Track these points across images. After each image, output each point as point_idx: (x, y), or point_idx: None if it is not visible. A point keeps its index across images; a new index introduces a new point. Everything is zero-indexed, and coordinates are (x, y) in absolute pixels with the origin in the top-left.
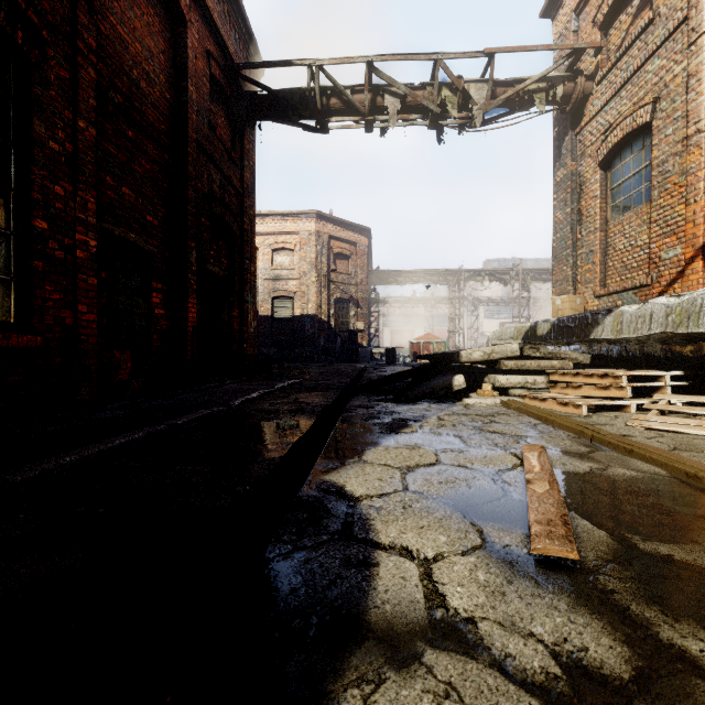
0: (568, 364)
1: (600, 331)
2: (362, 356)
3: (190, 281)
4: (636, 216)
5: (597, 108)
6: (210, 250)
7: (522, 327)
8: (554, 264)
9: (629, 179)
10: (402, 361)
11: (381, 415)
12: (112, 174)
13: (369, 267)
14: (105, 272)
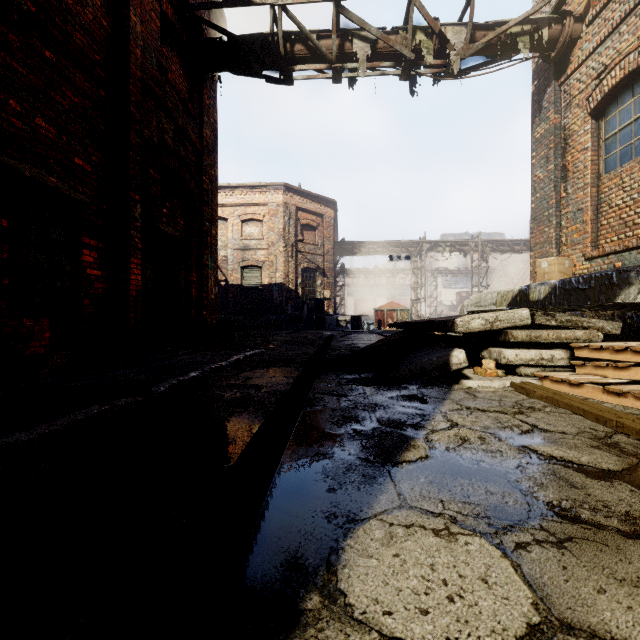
0: (597, 335)
1: (634, 292)
2: (329, 323)
3: (132, 238)
4: (639, 165)
5: (588, 51)
6: (163, 208)
7: (508, 292)
8: (533, 227)
9: (629, 125)
10: (367, 328)
11: (360, 413)
12: (19, 98)
13: (335, 239)
14: (7, 219)
